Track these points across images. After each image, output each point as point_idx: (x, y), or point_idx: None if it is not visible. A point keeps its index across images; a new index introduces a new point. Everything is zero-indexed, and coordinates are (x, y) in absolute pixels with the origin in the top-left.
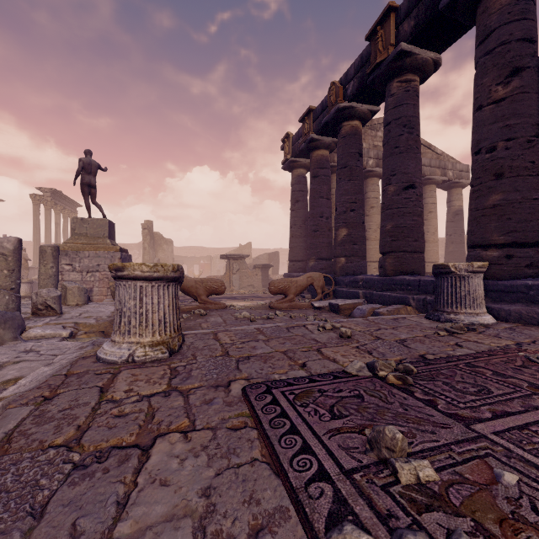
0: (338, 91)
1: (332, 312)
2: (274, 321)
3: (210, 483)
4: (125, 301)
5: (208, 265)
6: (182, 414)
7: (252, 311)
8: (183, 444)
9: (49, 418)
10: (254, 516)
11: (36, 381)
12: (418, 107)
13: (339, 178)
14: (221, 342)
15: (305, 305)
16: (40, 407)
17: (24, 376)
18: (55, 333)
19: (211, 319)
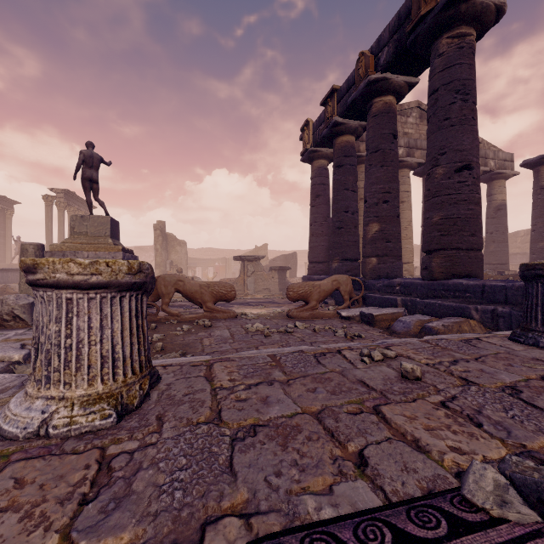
0: (369, 61)
1: (364, 323)
2: (294, 336)
3: None
4: (42, 325)
5: (223, 267)
6: None
7: (266, 321)
8: None
9: None
10: None
11: None
12: (474, 68)
13: (369, 165)
14: (214, 384)
15: (330, 313)
16: None
17: None
18: (3, 356)
19: (216, 333)
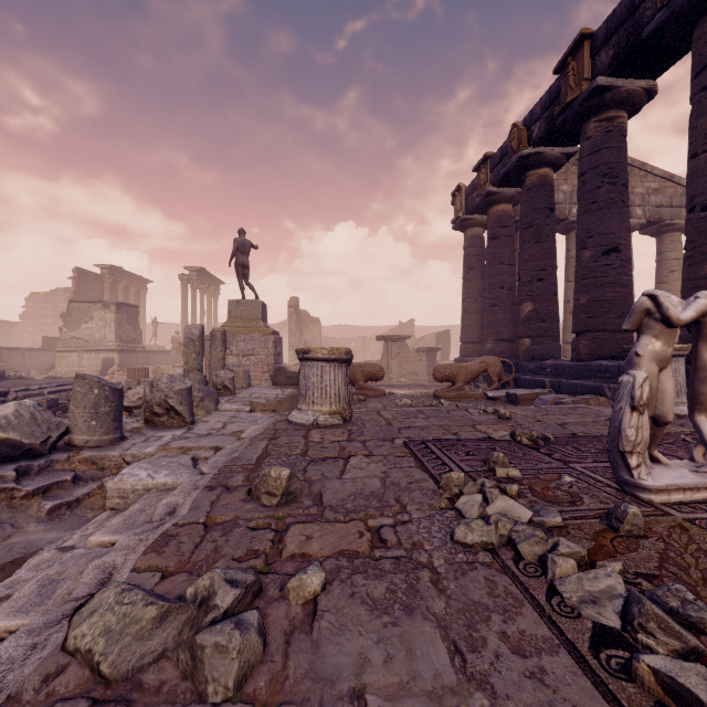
0: (521, 135)
1: (509, 403)
2: None
3: (386, 471)
4: (309, 378)
5: (360, 348)
6: (363, 449)
7: (413, 399)
8: (367, 459)
9: (281, 446)
10: (410, 480)
11: (257, 431)
12: (624, 149)
13: (523, 241)
14: (384, 417)
15: (477, 395)
16: (271, 441)
17: (244, 430)
18: (239, 408)
19: (371, 405)
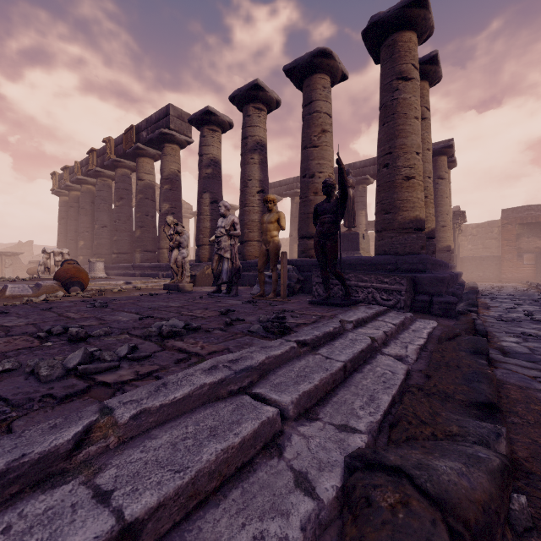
0: (78, 168)
1: None
2: None
3: None
4: None
5: None
6: None
7: None
8: None
9: None
10: None
11: None
12: (110, 192)
13: (80, 214)
14: None
15: None
16: None
17: None
18: None
19: None
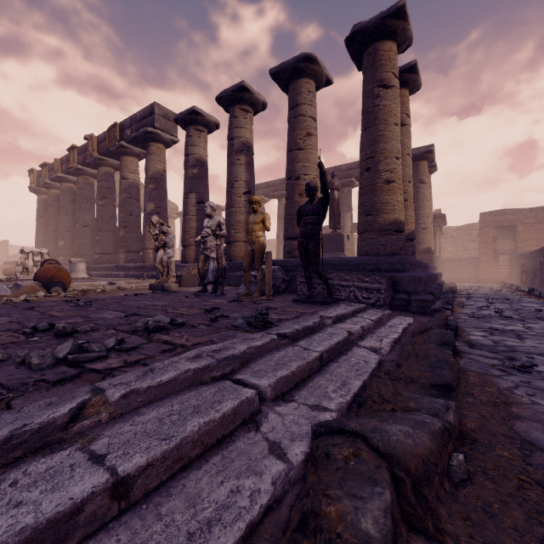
0: (58, 166)
1: None
2: None
3: None
4: None
5: None
6: None
7: None
8: None
9: None
10: None
11: None
12: (92, 191)
13: (61, 213)
14: None
15: None
16: None
17: None
18: None
19: None
